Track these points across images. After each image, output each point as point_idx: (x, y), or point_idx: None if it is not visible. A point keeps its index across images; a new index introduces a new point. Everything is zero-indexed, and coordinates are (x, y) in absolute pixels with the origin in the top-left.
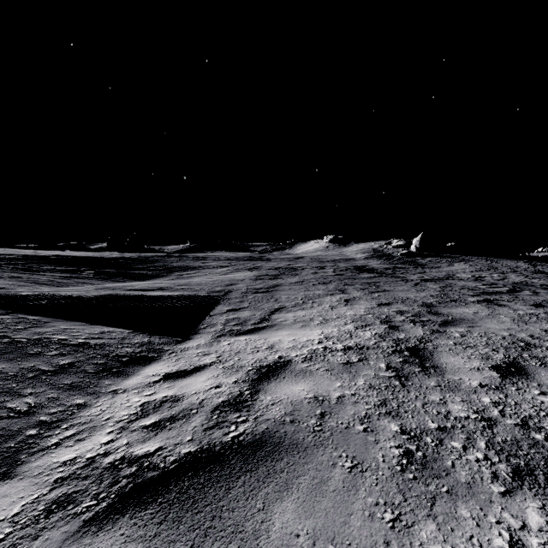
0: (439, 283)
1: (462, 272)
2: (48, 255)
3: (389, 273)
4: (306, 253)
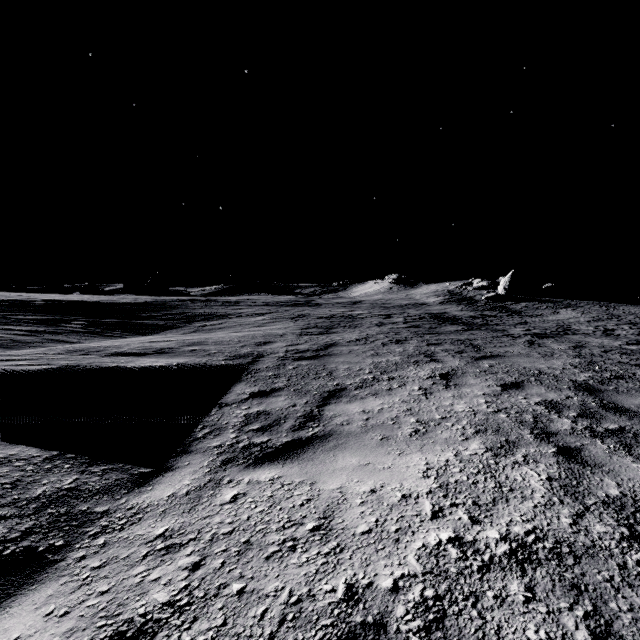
0: (563, 341)
1: (577, 323)
2: (35, 300)
3: (480, 324)
4: (365, 297)
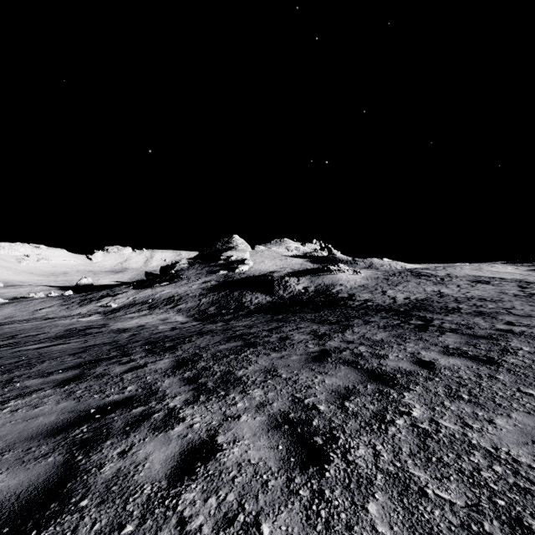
0: None
1: None
2: (336, 297)
3: None
4: None
